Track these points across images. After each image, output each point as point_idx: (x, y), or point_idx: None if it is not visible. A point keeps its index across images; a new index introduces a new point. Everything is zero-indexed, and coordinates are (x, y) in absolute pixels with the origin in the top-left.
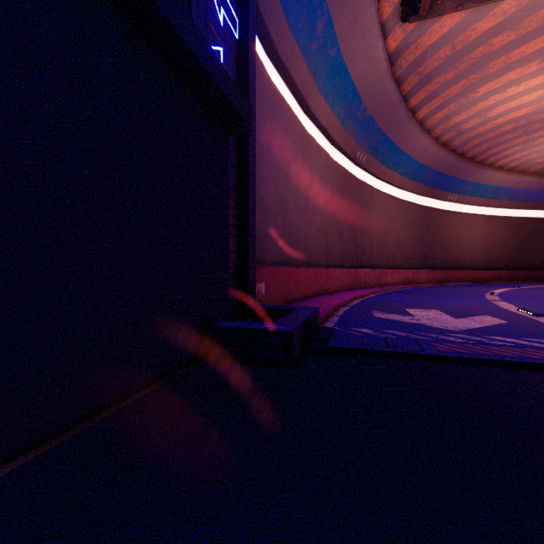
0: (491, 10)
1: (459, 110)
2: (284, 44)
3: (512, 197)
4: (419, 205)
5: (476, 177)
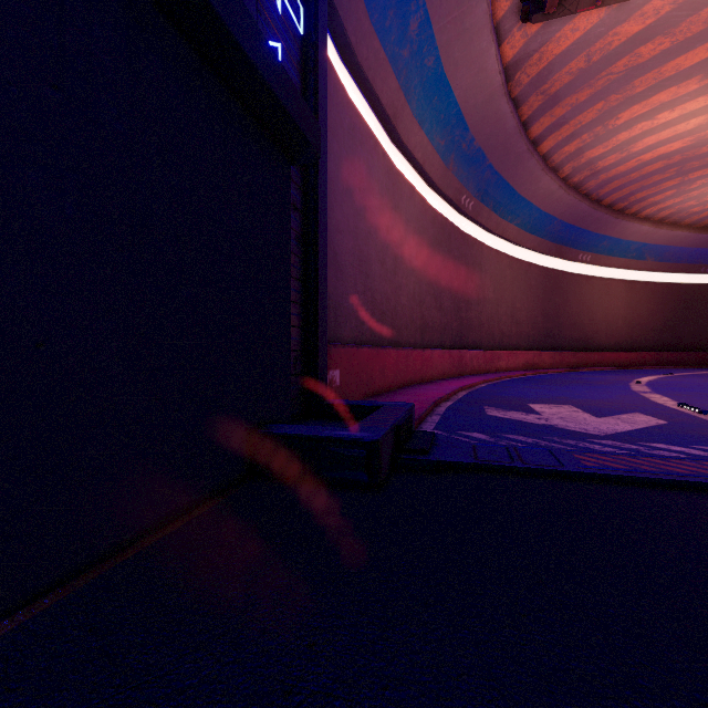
0: (639, 8)
1: (594, 143)
2: (365, 48)
3: (662, 257)
4: (541, 266)
5: (615, 230)
